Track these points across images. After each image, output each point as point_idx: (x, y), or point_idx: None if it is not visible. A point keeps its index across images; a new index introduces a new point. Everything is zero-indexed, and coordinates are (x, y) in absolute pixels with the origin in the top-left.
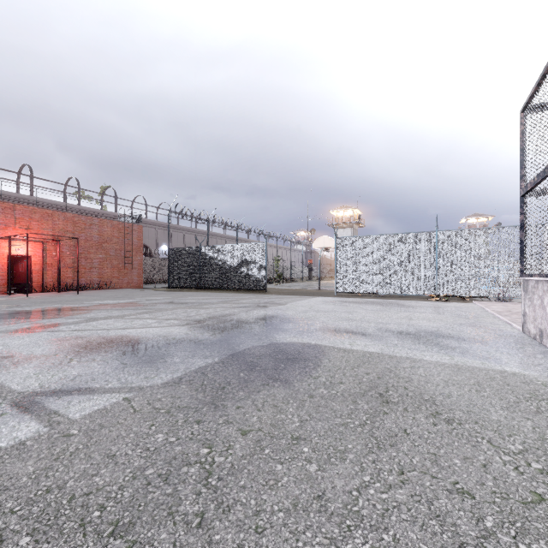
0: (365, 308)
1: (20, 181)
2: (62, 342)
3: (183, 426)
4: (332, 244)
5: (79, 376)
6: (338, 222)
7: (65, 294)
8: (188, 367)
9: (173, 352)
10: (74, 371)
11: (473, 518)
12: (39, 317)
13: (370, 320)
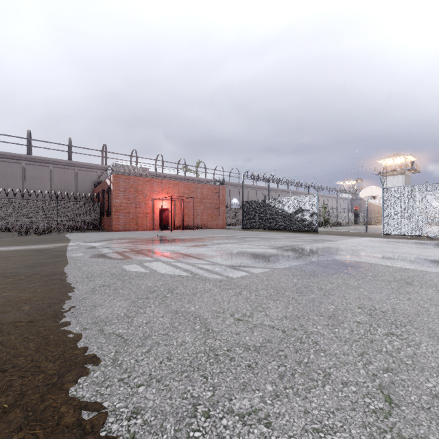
0: (410, 246)
1: (157, 165)
2: (219, 251)
3: (302, 279)
4: (379, 193)
5: (242, 262)
6: (387, 170)
7: (187, 231)
8: (290, 264)
9: (277, 258)
10: (238, 261)
11: (438, 309)
12: (192, 241)
13: (412, 253)
